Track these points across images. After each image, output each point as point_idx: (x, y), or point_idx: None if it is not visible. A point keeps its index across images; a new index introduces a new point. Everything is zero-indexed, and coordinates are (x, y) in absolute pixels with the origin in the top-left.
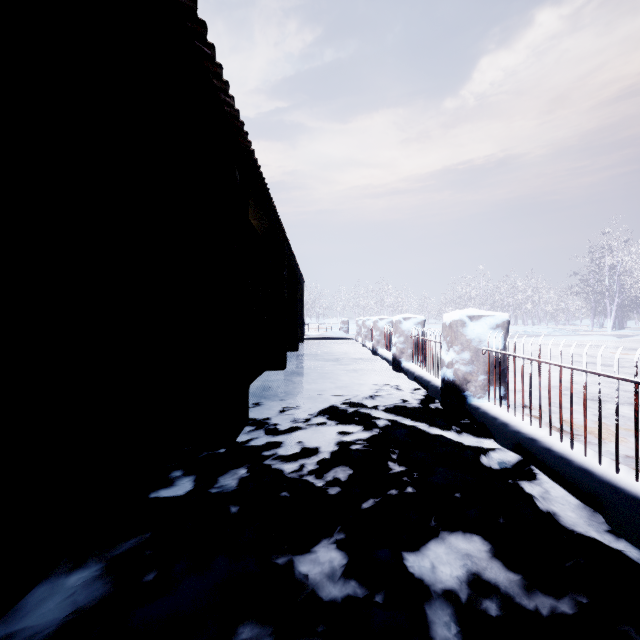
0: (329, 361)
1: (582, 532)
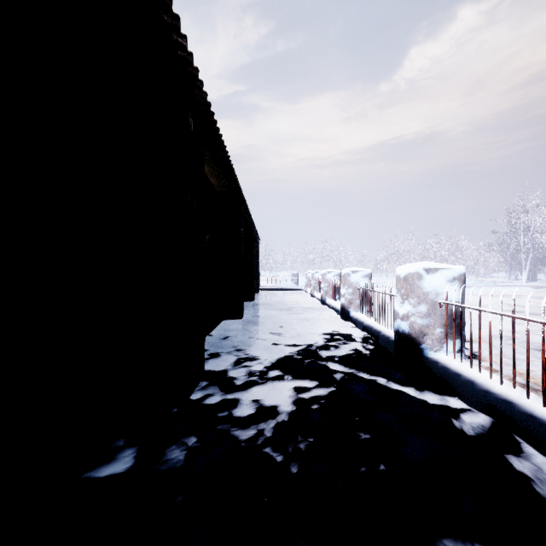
0: (282, 310)
1: None
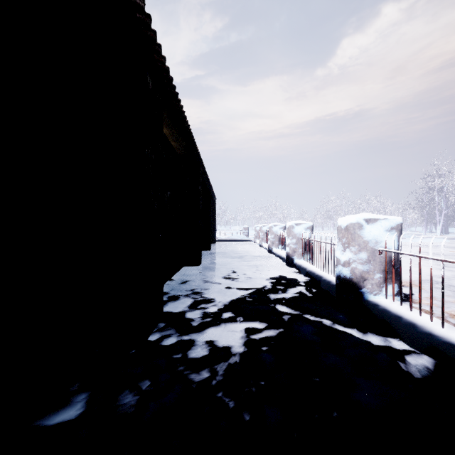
0: (235, 258)
1: None
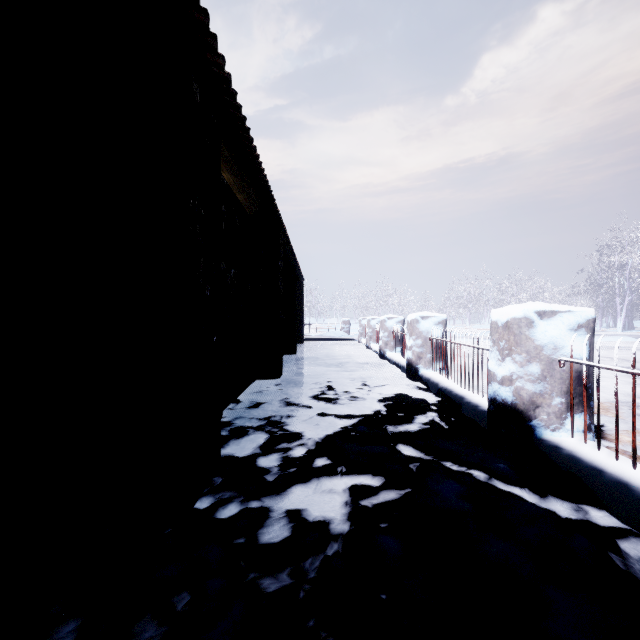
0: (331, 366)
1: None
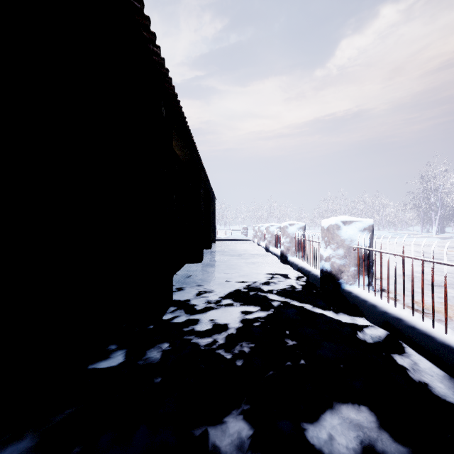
0: (234, 256)
1: (453, 402)
